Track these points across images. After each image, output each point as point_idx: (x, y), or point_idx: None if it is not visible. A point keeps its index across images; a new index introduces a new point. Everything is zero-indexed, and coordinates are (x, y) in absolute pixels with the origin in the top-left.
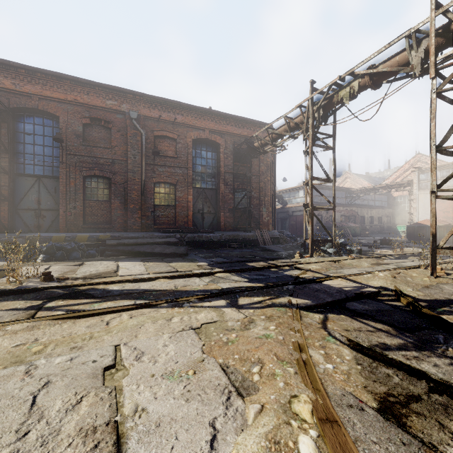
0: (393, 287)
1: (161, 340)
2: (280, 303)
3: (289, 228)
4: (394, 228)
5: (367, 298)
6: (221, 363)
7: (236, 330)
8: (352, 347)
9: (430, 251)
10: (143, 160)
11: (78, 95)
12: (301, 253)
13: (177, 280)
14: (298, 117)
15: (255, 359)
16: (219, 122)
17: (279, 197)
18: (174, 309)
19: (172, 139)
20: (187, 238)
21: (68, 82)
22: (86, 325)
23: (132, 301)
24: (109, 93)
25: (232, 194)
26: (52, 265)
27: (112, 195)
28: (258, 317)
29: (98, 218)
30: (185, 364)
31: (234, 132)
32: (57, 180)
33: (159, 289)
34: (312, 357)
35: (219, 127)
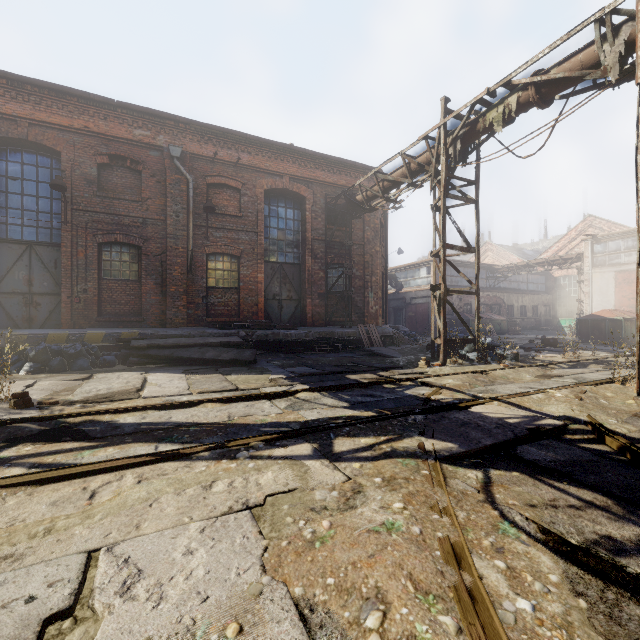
0: (587, 417)
1: (182, 537)
2: (406, 449)
3: (406, 323)
4: (556, 323)
5: (547, 437)
6: (298, 597)
7: (329, 511)
8: (553, 549)
9: (637, 358)
10: (190, 220)
11: (91, 120)
12: (428, 360)
13: (234, 405)
14: (423, 154)
15: (369, 591)
16: (304, 165)
17: (392, 277)
18: (220, 463)
19: (234, 188)
20: (257, 337)
21: (74, 100)
22: (51, 501)
23: (151, 446)
24: (138, 117)
25: (324, 271)
26: (40, 380)
27: (143, 271)
28: (370, 480)
29: (122, 306)
30: (223, 603)
31: (327, 179)
32: (59, 250)
33: (202, 423)
34: (484, 580)
35: (304, 173)
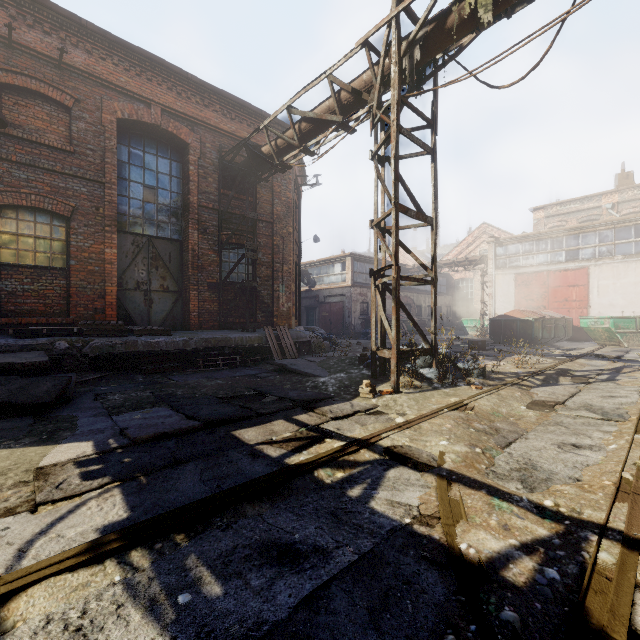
0: None
1: None
2: None
3: (320, 323)
4: (459, 323)
5: None
6: None
7: None
8: None
9: None
10: None
11: None
12: (373, 385)
13: None
14: (359, 76)
15: None
16: (185, 97)
17: (304, 273)
18: None
19: (58, 104)
20: (92, 350)
21: None
22: None
23: None
24: None
25: (217, 253)
26: None
27: None
28: None
29: None
30: None
31: (221, 125)
32: None
33: None
34: None
35: (185, 107)
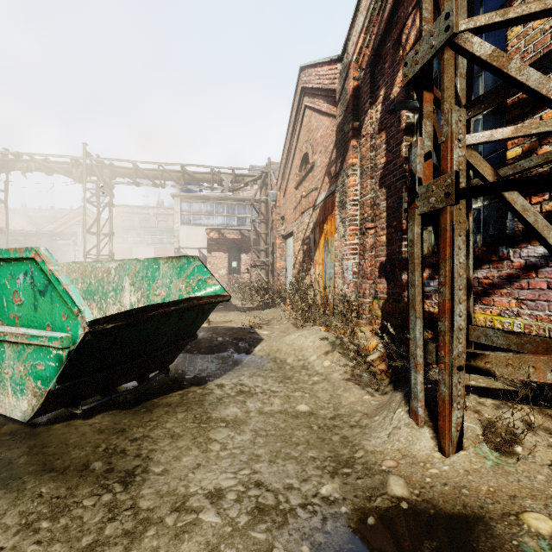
0: None
1: None
2: None
3: None
4: None
5: None
6: None
7: None
8: None
9: None
10: None
11: None
12: None
13: None
14: None
15: None
16: None
17: None
18: None
19: None
20: None
21: None
22: None
23: None
24: None
25: None
26: None
27: None
28: None
29: None
30: None
31: None
32: None
33: None
34: None
35: None
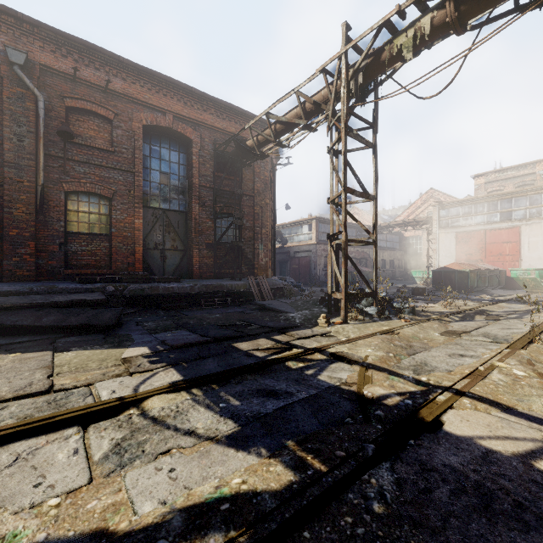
0: None
1: None
2: None
3: (291, 274)
4: (408, 274)
5: None
6: None
7: None
8: None
9: None
10: (39, 147)
11: None
12: (328, 317)
13: None
14: (319, 92)
15: None
16: (190, 105)
17: (278, 233)
18: None
19: (104, 118)
20: (129, 292)
21: None
22: None
23: None
24: None
25: (212, 221)
26: None
27: None
28: None
29: None
30: None
31: (215, 124)
32: None
33: None
34: None
35: (190, 113)
